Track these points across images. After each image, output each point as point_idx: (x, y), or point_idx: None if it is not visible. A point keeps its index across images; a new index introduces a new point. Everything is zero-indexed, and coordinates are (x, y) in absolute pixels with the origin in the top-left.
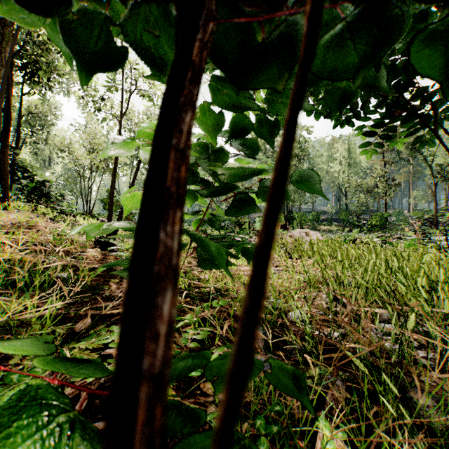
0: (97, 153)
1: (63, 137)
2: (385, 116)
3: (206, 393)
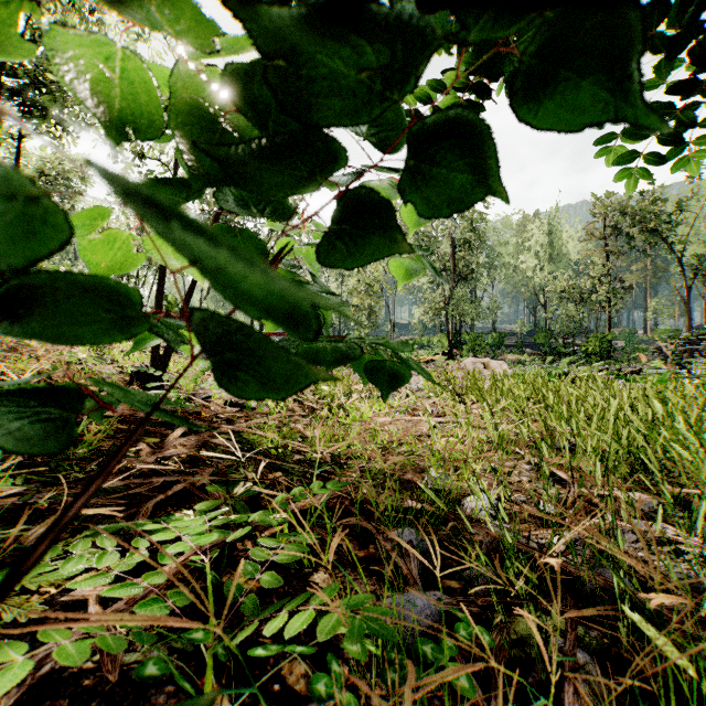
0: None
1: None
2: (684, 81)
3: (293, 690)
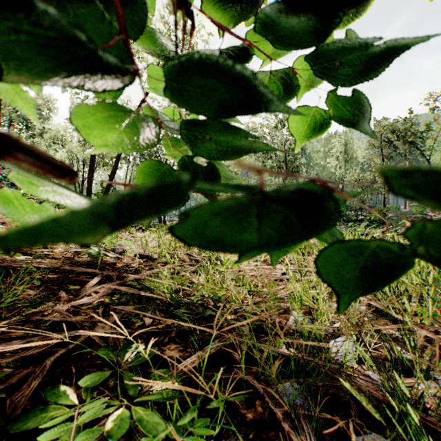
0: (89, 145)
1: (56, 129)
2: None
3: None
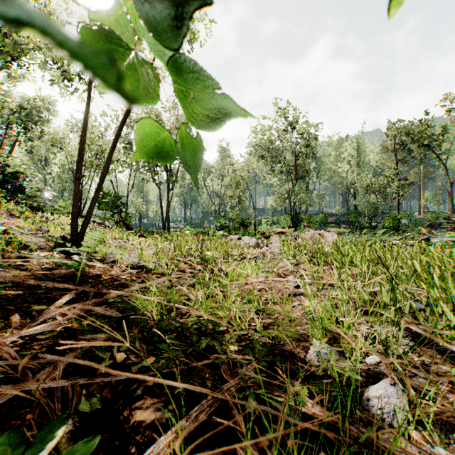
0: (88, 148)
1: (54, 131)
2: None
3: None
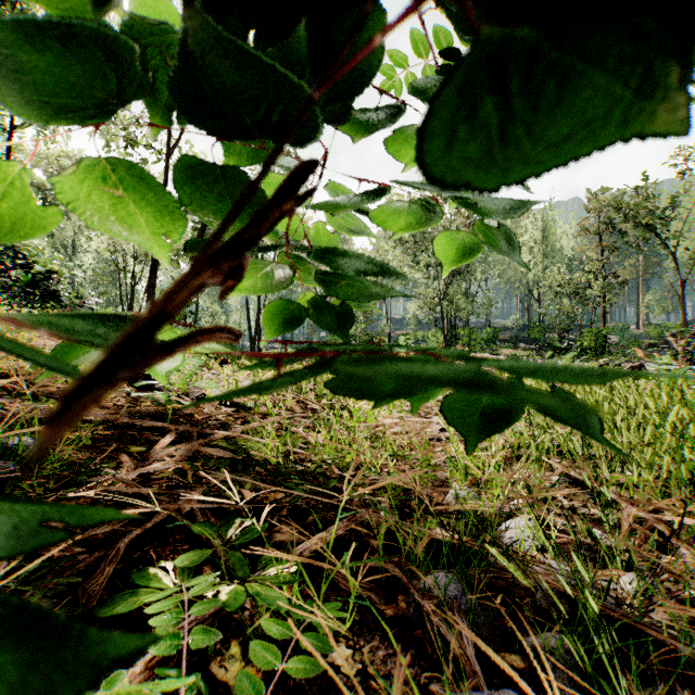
0: None
1: None
2: None
3: None
